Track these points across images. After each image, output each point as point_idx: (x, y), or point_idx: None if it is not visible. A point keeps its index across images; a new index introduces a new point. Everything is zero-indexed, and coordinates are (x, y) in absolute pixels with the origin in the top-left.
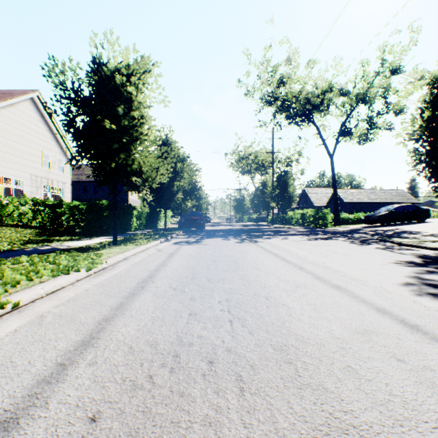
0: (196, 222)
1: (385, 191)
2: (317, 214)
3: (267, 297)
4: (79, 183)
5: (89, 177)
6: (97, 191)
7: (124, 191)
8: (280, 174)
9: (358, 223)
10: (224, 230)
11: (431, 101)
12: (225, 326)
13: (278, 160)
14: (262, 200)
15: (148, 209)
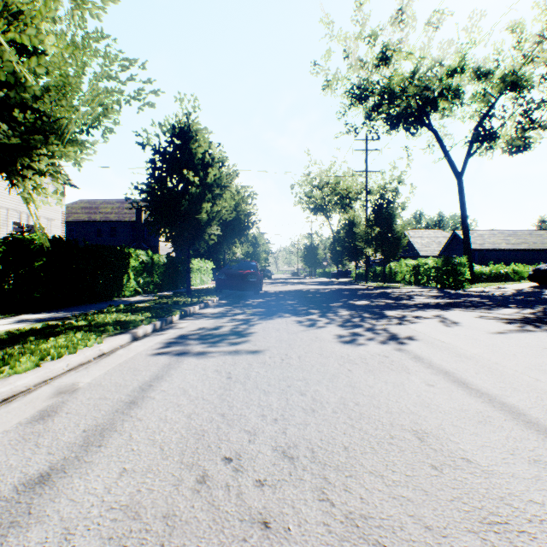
0: (245, 279)
1: (531, 232)
2: (447, 266)
3: None
4: (91, 225)
5: (105, 216)
6: (116, 236)
7: (152, 236)
8: (381, 203)
9: (497, 280)
10: (295, 292)
11: None
12: None
13: (369, 189)
14: (348, 245)
15: (167, 256)
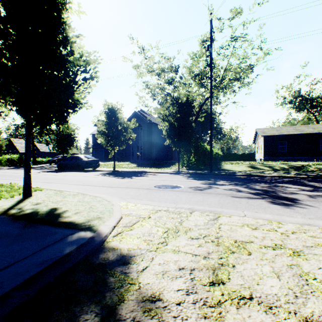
0: None
1: None
2: (22, 159)
3: (8, 174)
4: None
5: None
6: None
7: None
8: None
9: None
10: None
11: (57, 130)
12: (3, 176)
13: None
14: None
15: None
